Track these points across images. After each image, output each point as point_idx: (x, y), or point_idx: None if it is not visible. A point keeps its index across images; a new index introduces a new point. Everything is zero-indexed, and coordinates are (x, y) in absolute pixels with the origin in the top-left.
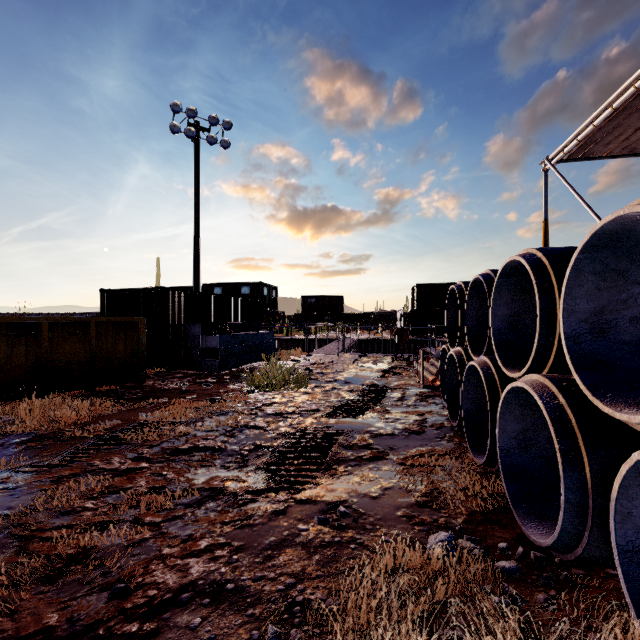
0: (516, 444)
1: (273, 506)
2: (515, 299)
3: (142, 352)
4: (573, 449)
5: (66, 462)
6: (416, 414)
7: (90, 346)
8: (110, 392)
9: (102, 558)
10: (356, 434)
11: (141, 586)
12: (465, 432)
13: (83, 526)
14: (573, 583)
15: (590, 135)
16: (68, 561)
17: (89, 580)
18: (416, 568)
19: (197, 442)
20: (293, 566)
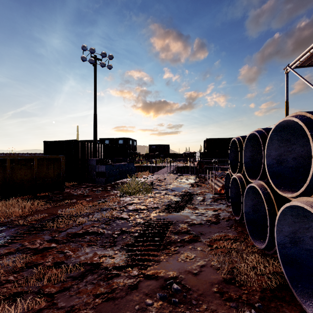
0: (288, 240)
1: (129, 281)
2: (281, 145)
3: (63, 174)
4: None
5: (8, 243)
6: (212, 210)
7: (34, 171)
8: (45, 196)
9: None
10: (180, 224)
11: None
12: (246, 225)
13: (2, 297)
14: None
15: None
16: None
17: None
18: None
19: (88, 228)
20: None
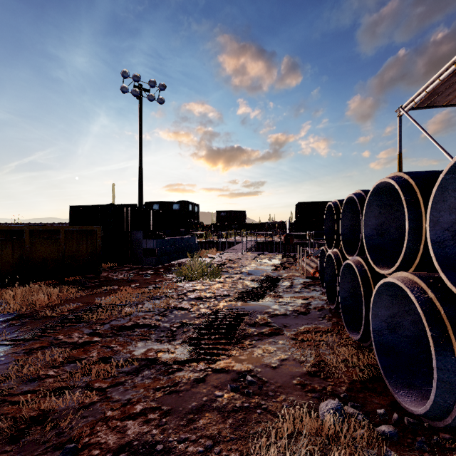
0: (386, 326)
1: (195, 374)
2: (382, 212)
3: (99, 252)
4: (443, 336)
5: (37, 337)
6: (302, 298)
7: (60, 247)
8: (75, 281)
9: (58, 420)
10: (258, 314)
11: (87, 446)
12: (342, 314)
13: (45, 391)
14: (442, 447)
15: (435, 88)
16: (30, 422)
17: (45, 440)
18: (312, 432)
19: (138, 320)
20: (211, 429)
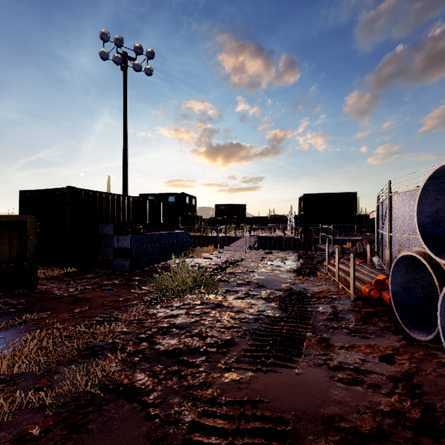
0: None
1: None
2: None
3: (32, 255)
4: None
5: None
6: (378, 356)
7: None
8: None
9: None
10: (310, 434)
11: None
12: None
13: None
14: None
15: None
16: None
17: None
18: None
19: None
20: None
